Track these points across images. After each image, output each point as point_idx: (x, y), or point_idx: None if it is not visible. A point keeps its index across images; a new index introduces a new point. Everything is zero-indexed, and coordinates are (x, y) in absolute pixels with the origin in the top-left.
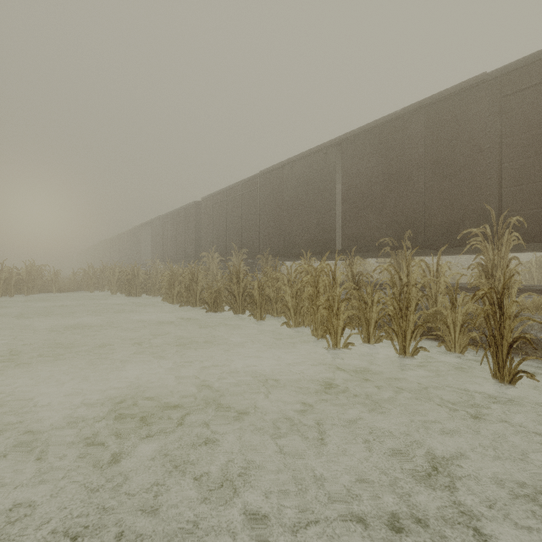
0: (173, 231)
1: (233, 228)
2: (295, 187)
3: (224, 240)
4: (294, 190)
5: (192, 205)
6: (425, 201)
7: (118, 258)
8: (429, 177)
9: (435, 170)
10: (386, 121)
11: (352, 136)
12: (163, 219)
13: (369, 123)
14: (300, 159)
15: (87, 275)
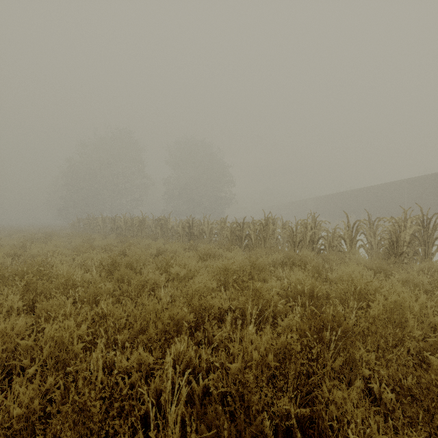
0: (327, 204)
1: (361, 205)
2: (389, 193)
3: (356, 209)
4: (388, 194)
5: (339, 193)
6: (432, 202)
7: (288, 214)
8: (434, 196)
9: (435, 194)
10: (421, 177)
11: (410, 180)
12: (321, 198)
13: (415, 177)
14: (391, 183)
15: (294, 222)
